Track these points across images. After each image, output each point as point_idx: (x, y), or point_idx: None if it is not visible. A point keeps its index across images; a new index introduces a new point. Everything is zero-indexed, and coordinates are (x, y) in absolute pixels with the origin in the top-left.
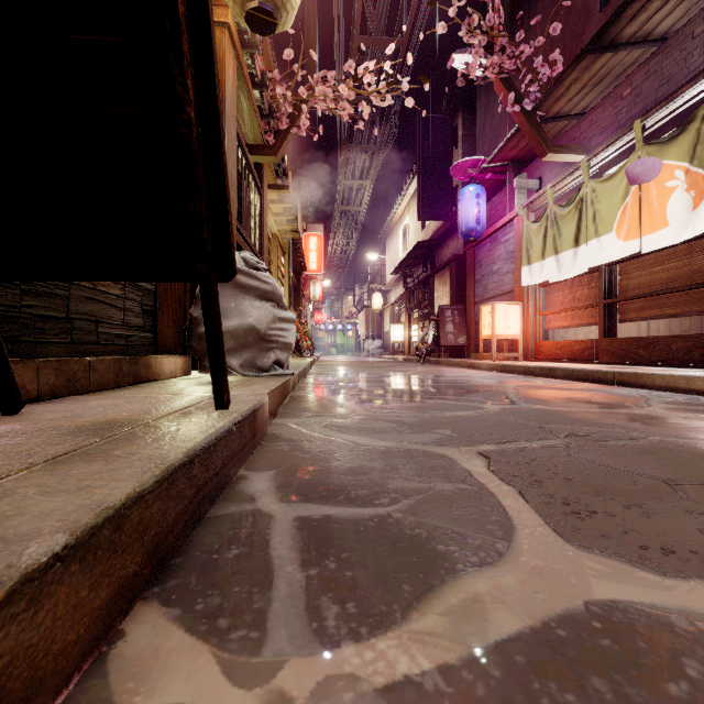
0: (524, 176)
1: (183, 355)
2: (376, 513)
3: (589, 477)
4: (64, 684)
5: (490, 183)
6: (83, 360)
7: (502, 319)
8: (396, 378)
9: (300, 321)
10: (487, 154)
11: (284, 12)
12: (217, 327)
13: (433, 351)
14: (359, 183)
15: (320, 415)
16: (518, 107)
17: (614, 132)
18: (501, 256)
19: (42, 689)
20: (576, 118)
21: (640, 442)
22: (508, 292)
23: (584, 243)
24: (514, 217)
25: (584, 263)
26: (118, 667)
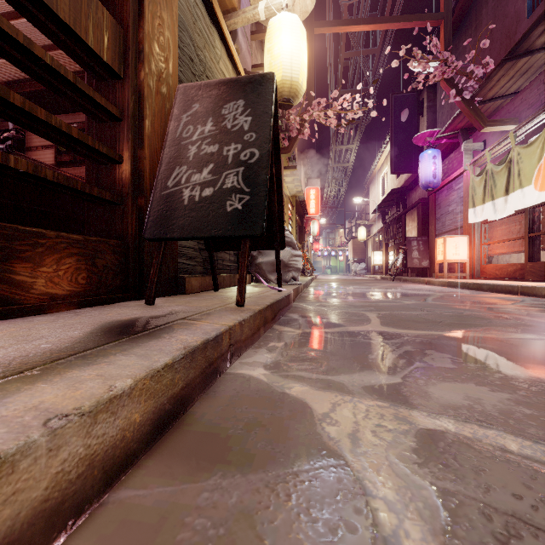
0: (470, 141)
1: (248, 274)
2: (329, 320)
3: (413, 319)
4: (269, 327)
5: (447, 144)
6: (222, 275)
7: (452, 248)
8: (365, 289)
9: (303, 251)
10: (445, 122)
11: (296, 99)
12: (280, 264)
13: (405, 272)
14: (346, 147)
15: (315, 302)
16: (459, 98)
17: (538, 108)
18: (454, 200)
19: (268, 324)
20: (511, 96)
21: (461, 314)
22: (460, 227)
23: (512, 192)
24: (463, 171)
25: (512, 207)
26: (276, 328)
